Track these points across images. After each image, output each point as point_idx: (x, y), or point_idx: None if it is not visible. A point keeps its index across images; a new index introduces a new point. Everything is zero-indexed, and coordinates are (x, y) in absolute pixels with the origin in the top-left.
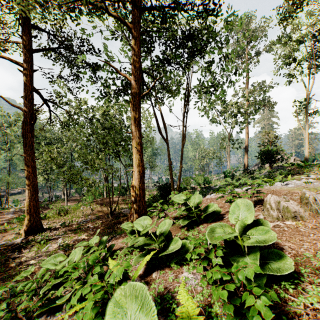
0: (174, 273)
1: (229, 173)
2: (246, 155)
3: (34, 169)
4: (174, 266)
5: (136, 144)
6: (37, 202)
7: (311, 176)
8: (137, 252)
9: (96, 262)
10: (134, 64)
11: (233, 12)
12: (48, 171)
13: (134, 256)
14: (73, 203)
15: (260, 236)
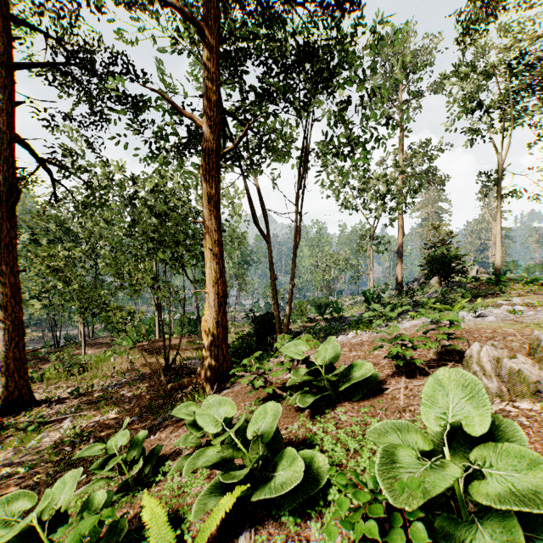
0: (289, 538)
1: (372, 295)
2: (399, 263)
3: (17, 290)
4: (288, 520)
5: (211, 243)
6: (23, 352)
7: (515, 300)
8: (207, 471)
9: (123, 485)
10: (208, 95)
11: (382, 14)
12: (52, 292)
13: (201, 479)
14: (98, 349)
15: (515, 475)
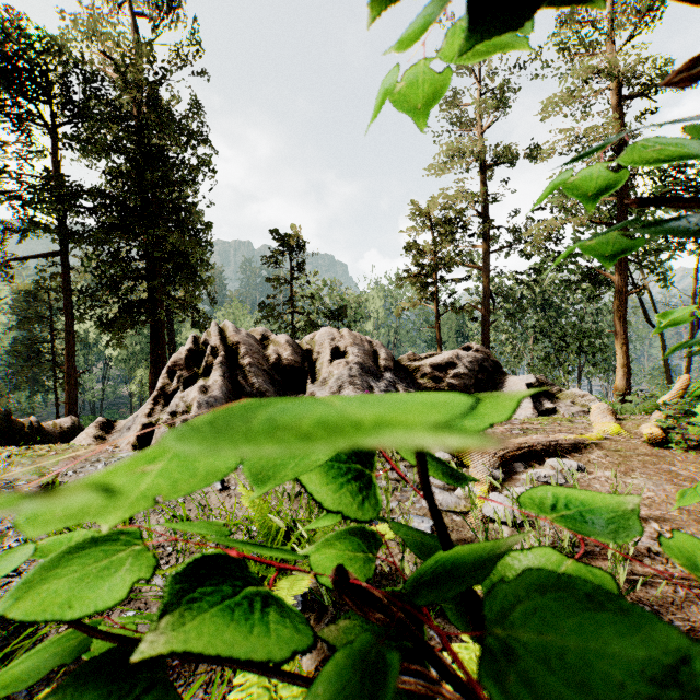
0: None
1: None
2: None
3: None
4: None
5: (620, 343)
6: None
7: None
8: None
9: None
10: (619, 262)
11: None
12: None
13: None
14: None
15: None
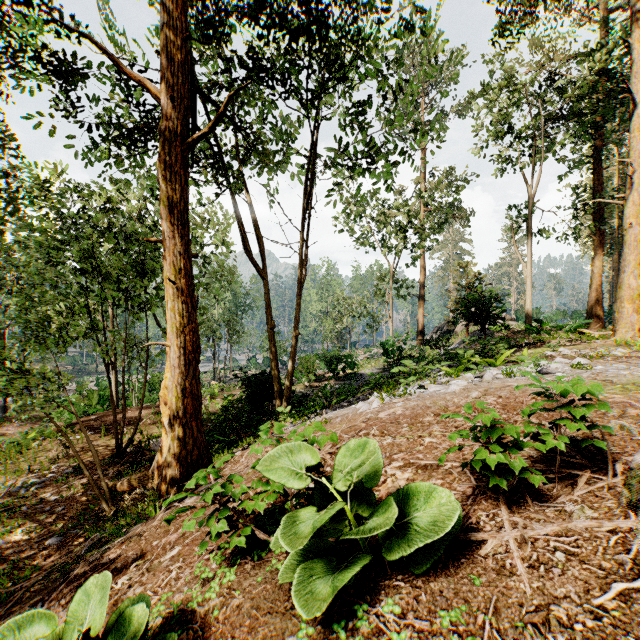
0: None
1: (392, 346)
2: (421, 309)
3: None
4: None
5: (174, 272)
6: None
7: (565, 351)
8: None
9: None
10: (169, 52)
11: None
12: None
13: None
14: (25, 427)
15: None
